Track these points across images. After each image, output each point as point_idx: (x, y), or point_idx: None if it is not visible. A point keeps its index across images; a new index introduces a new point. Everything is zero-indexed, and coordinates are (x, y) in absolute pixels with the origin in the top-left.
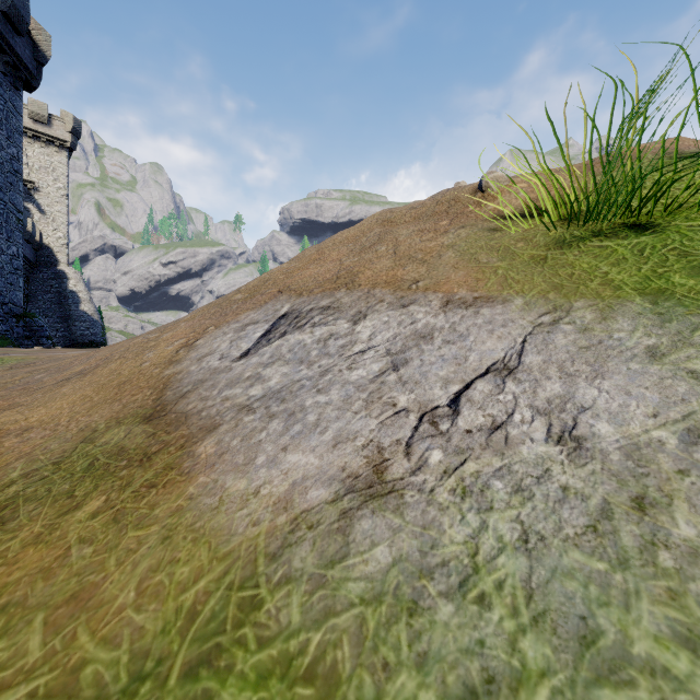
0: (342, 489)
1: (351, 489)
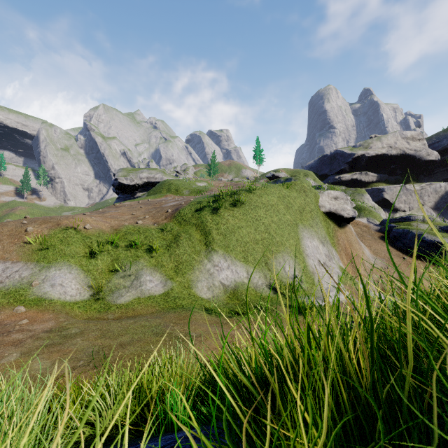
0: None
1: None
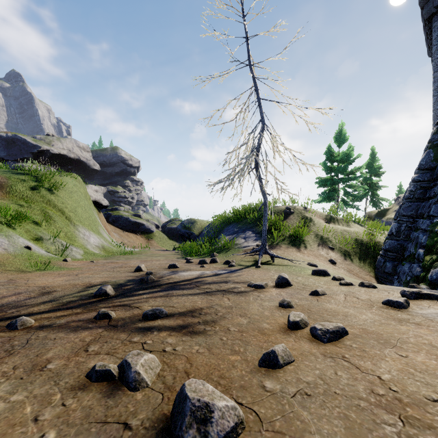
0: (4, 250)
1: (4, 249)
